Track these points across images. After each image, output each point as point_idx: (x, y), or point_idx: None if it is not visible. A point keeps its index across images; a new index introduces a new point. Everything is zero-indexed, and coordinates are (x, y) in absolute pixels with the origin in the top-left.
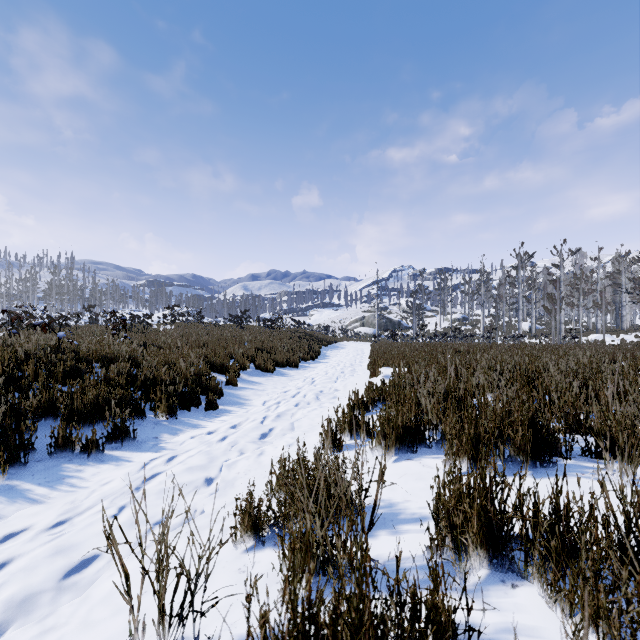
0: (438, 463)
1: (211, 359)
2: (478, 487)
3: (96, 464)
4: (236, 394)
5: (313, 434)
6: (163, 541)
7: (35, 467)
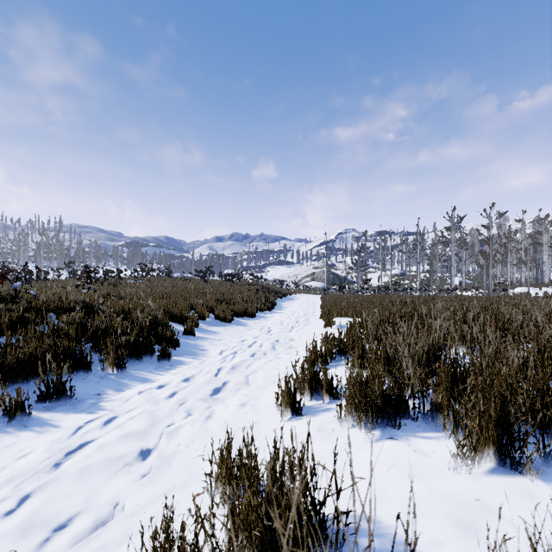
0: (435, 448)
1: (171, 309)
2: None
3: (16, 431)
4: (193, 344)
5: (268, 391)
6: None
7: None
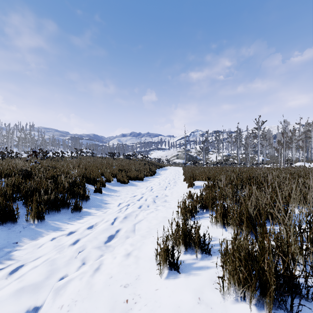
0: None
1: (87, 175)
2: None
3: None
4: (99, 199)
5: (149, 241)
6: None
7: None
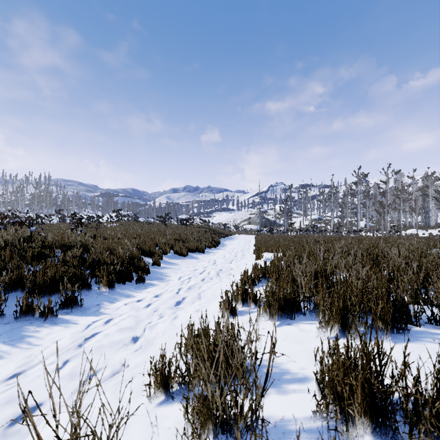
0: (312, 328)
1: (142, 247)
2: (361, 361)
3: (50, 326)
4: (159, 272)
5: (214, 302)
6: (76, 412)
7: (3, 328)
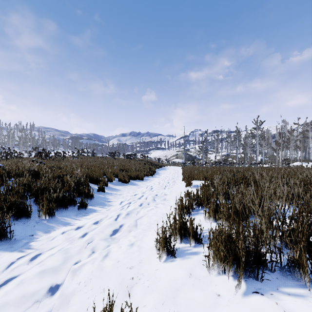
0: (305, 310)
1: (90, 175)
2: None
3: None
4: (103, 197)
5: (150, 234)
6: None
7: None
